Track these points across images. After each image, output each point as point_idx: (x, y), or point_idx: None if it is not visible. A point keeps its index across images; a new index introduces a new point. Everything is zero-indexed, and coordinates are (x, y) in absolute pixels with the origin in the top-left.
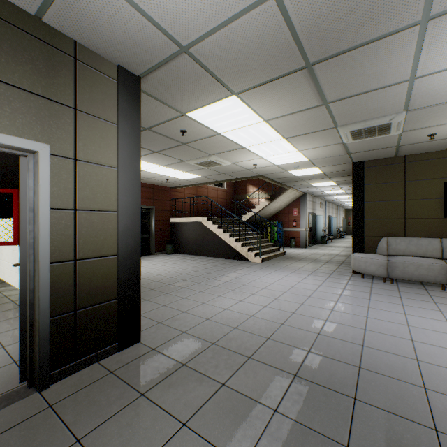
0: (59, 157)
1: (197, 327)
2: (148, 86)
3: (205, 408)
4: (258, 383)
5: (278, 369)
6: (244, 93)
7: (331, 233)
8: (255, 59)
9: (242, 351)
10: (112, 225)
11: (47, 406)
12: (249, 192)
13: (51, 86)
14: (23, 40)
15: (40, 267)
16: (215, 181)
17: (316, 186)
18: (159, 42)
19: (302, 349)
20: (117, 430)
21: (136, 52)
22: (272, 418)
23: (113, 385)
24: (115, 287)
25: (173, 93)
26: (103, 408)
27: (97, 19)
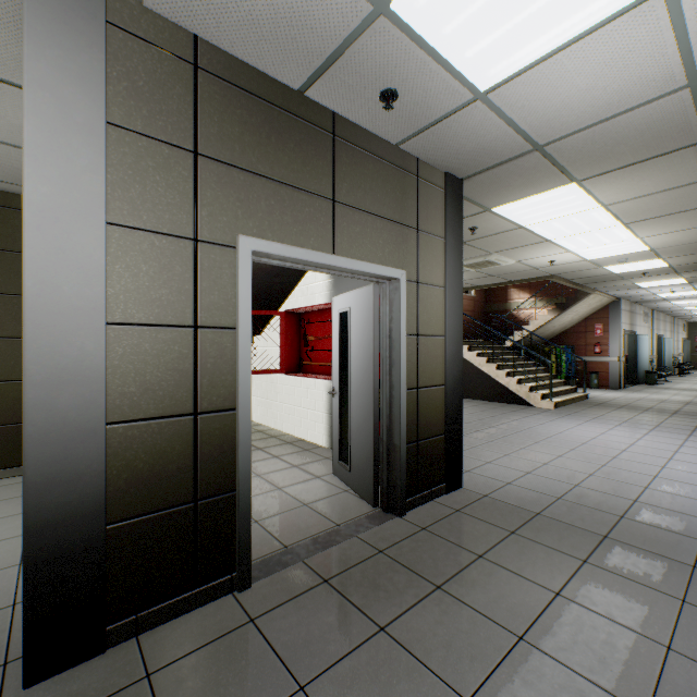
0: (407, 282)
1: (521, 480)
2: (464, 186)
3: (599, 552)
4: (652, 541)
5: (671, 531)
6: (591, 179)
7: (664, 366)
8: (629, 144)
9: (606, 510)
10: (440, 351)
11: (419, 528)
12: (512, 299)
13: (403, 211)
14: (388, 171)
15: (400, 393)
16: (472, 287)
17: (645, 286)
18: (511, 146)
19: (696, 517)
20: (513, 555)
21: (476, 158)
22: (693, 571)
23: (471, 521)
24: (442, 421)
25: (490, 190)
26: (480, 537)
27: (457, 137)
